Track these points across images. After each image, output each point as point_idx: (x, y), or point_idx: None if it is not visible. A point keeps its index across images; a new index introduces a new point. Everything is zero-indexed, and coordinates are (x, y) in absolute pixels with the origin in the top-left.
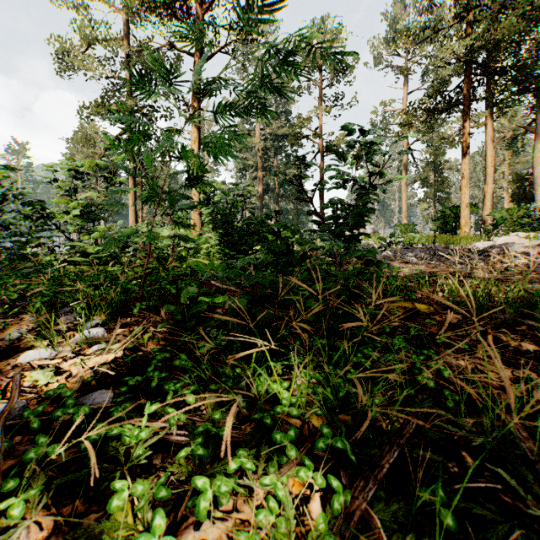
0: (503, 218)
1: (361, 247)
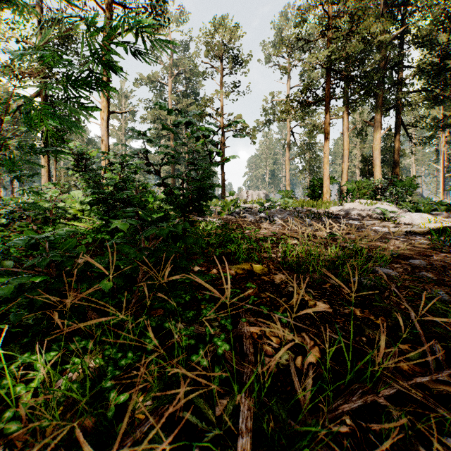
0: (353, 188)
1: (246, 209)
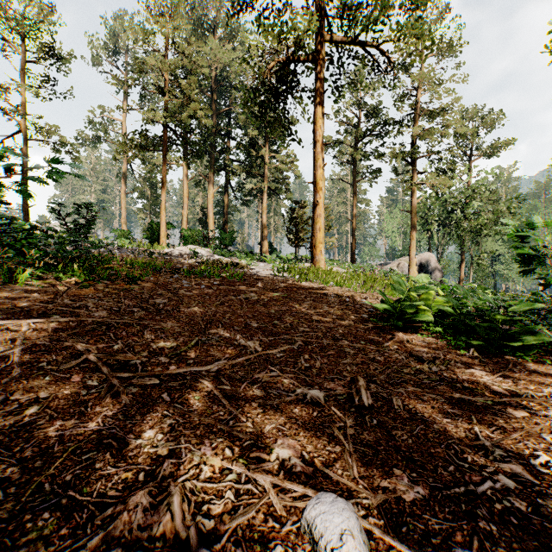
0: (189, 235)
1: None
